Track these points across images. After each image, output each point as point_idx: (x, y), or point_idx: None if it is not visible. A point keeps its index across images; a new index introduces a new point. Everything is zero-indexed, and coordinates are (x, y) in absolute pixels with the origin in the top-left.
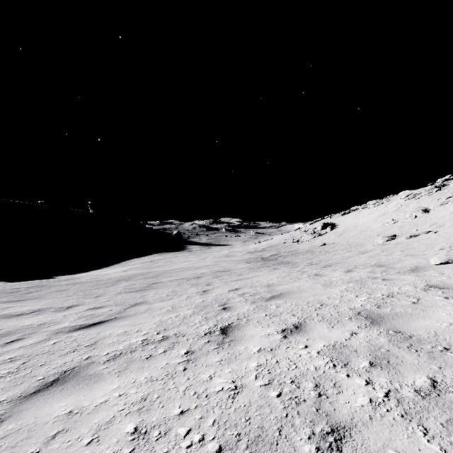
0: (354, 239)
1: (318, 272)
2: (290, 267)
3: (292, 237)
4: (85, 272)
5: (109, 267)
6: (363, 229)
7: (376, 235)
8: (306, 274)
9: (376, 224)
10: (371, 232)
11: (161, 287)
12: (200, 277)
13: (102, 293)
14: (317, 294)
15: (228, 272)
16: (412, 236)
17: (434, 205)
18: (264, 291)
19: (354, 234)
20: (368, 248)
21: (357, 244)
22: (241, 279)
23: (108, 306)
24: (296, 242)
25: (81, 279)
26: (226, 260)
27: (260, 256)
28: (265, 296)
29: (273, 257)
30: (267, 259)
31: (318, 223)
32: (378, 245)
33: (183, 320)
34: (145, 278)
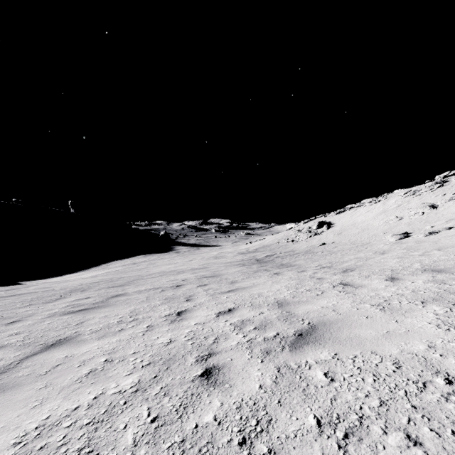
0: (356, 238)
1: (343, 279)
2: (296, 272)
3: (286, 237)
4: (58, 276)
5: (86, 271)
6: (364, 227)
7: (383, 233)
8: (327, 283)
9: (377, 221)
10: (374, 230)
11: (121, 302)
12: (180, 286)
13: (29, 314)
14: (390, 331)
15: (218, 279)
16: (431, 233)
17: (441, 201)
18: (278, 319)
19: (356, 233)
20: (382, 247)
21: (363, 243)
22: (235, 290)
23: (3, 349)
24: (291, 242)
25: (27, 289)
26: (216, 262)
27: (254, 257)
28: (283, 332)
29: (269, 258)
30: (262, 261)
31: (312, 222)
32: (391, 243)
33: (95, 432)
34: (109, 287)
